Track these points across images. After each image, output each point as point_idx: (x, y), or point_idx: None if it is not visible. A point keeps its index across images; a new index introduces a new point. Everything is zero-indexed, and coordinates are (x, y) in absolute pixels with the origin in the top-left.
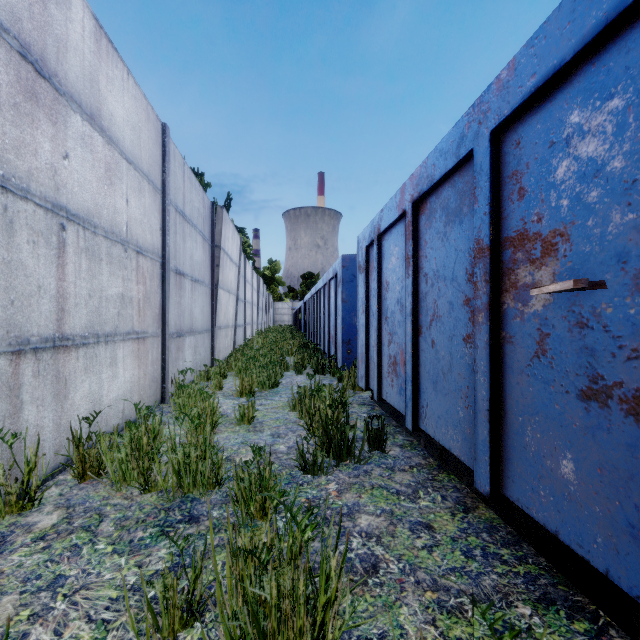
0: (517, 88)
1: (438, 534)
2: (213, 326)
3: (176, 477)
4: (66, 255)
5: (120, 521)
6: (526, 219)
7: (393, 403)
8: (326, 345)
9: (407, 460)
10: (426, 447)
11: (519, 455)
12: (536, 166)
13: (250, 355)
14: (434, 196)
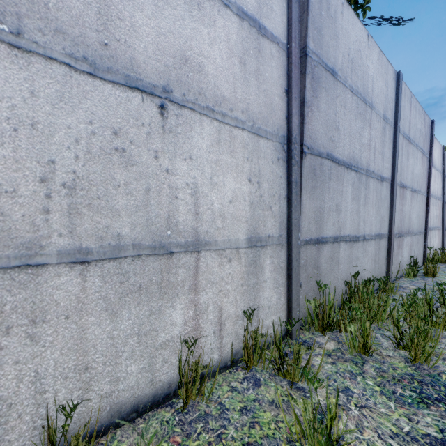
0: None
1: None
2: None
3: None
4: (430, 206)
5: None
6: None
7: None
8: None
9: None
10: None
11: None
12: None
13: None
14: None
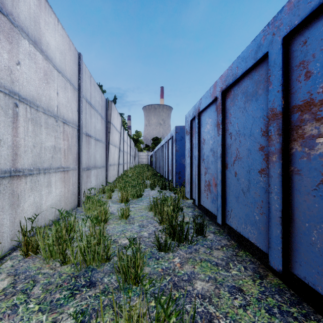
0: (306, 4)
1: (247, 296)
2: (107, 164)
3: (82, 256)
4: (18, 122)
5: (46, 286)
6: (312, 91)
7: (208, 207)
8: (166, 174)
9: (219, 242)
10: (228, 234)
11: (306, 248)
12: (321, 55)
13: (126, 179)
14: (236, 86)
